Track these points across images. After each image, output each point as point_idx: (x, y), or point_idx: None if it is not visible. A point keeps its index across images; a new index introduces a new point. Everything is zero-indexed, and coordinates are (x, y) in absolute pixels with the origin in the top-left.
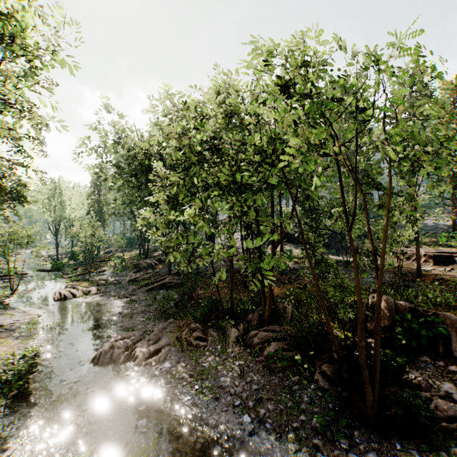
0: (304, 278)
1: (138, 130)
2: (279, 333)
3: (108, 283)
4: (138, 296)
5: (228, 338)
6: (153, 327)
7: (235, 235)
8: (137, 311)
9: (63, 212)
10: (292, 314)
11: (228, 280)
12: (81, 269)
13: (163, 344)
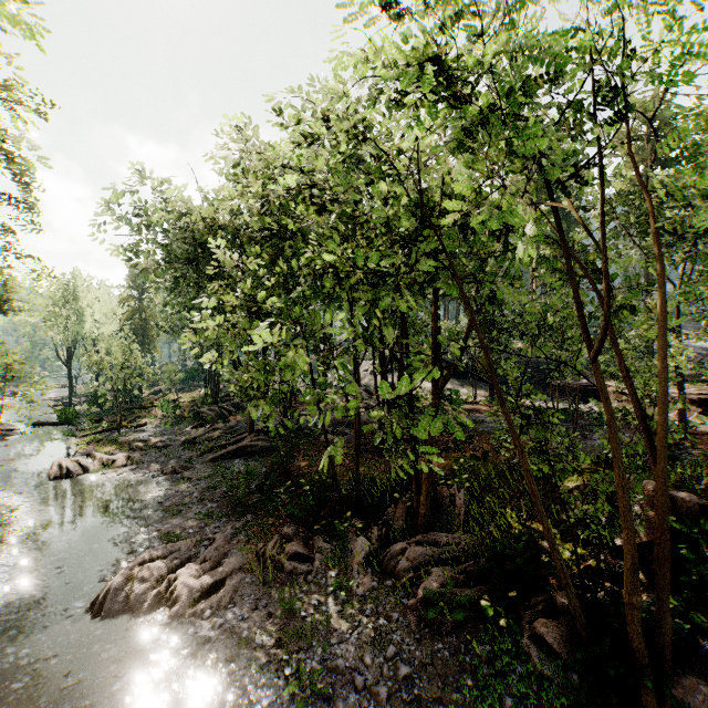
0: (482, 440)
1: (200, 188)
2: (445, 547)
3: (148, 446)
4: (196, 471)
5: (350, 555)
6: (215, 531)
7: (362, 366)
8: (191, 499)
9: (80, 327)
10: (467, 509)
11: (351, 443)
12: (107, 421)
13: (229, 569)
